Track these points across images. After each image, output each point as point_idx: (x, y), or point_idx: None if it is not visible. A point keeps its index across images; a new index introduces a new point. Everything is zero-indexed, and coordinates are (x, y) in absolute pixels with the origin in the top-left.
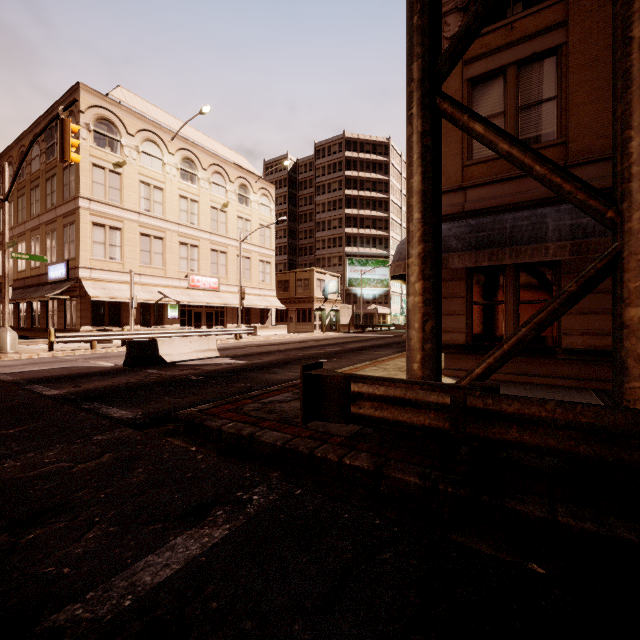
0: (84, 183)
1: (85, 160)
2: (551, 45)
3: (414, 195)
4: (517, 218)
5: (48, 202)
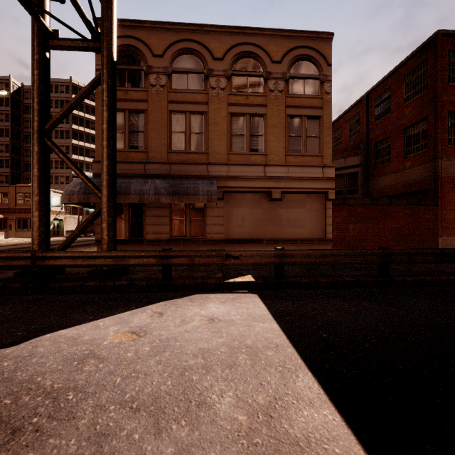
0: None
1: None
2: (142, 108)
3: (34, 176)
4: (122, 182)
5: None
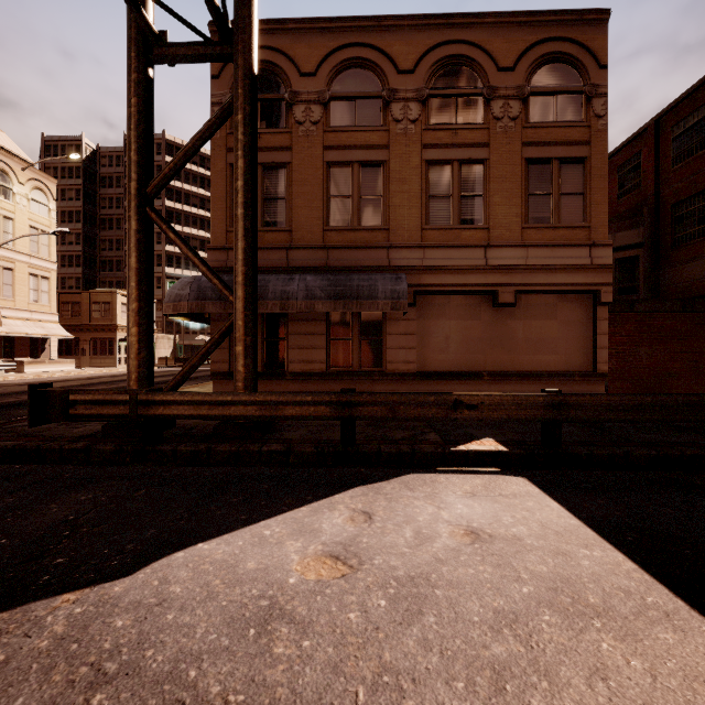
0: None
1: None
2: (283, 160)
3: (131, 270)
4: None
5: None
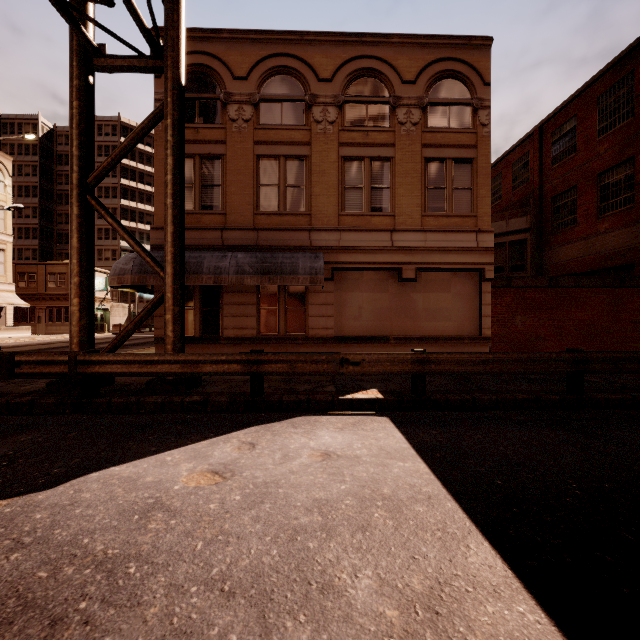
0: None
1: None
2: (219, 152)
3: (73, 249)
4: (191, 257)
5: None
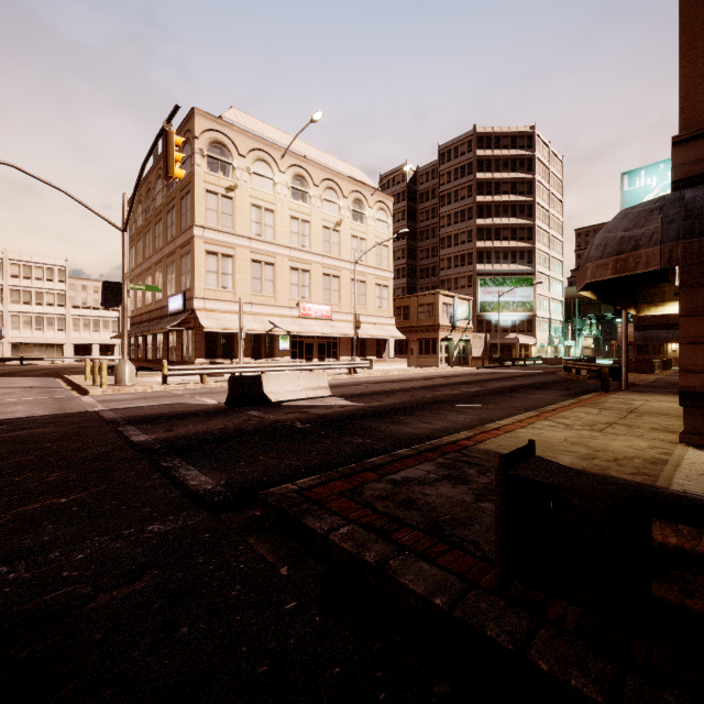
0: (198, 211)
1: (199, 187)
2: None
3: None
4: None
5: (169, 234)
